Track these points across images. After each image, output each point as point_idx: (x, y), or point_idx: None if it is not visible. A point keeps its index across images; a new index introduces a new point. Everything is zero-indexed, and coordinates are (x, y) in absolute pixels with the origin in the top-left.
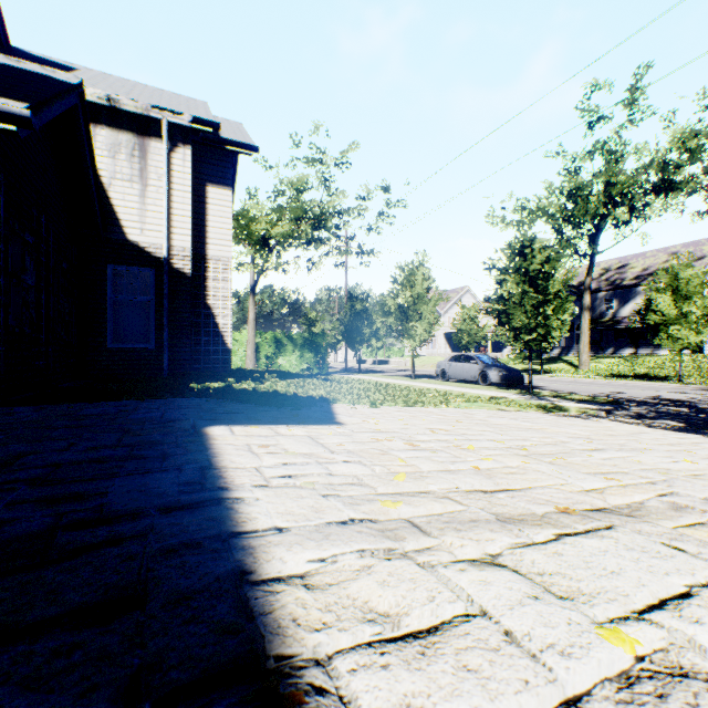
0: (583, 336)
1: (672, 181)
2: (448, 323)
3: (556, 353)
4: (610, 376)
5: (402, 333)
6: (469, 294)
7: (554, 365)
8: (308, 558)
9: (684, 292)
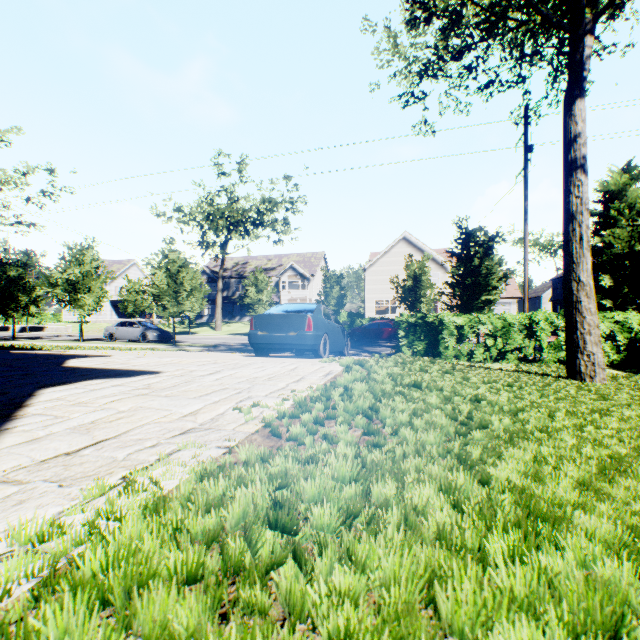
0: (219, 309)
1: (264, 220)
2: (116, 292)
3: (206, 320)
4: (231, 334)
5: (70, 303)
6: (137, 267)
7: (202, 328)
8: (94, 354)
9: (261, 287)
